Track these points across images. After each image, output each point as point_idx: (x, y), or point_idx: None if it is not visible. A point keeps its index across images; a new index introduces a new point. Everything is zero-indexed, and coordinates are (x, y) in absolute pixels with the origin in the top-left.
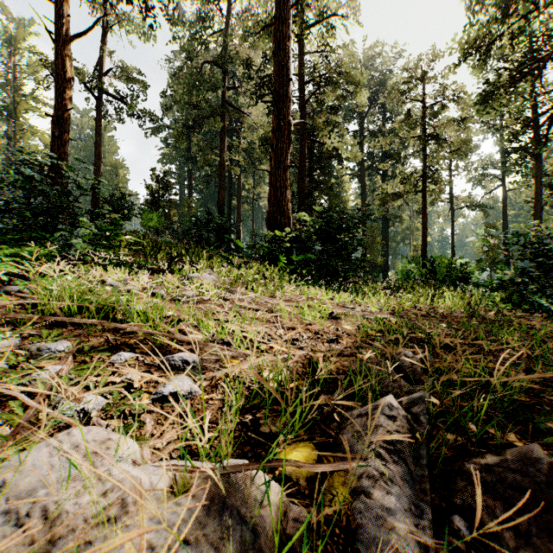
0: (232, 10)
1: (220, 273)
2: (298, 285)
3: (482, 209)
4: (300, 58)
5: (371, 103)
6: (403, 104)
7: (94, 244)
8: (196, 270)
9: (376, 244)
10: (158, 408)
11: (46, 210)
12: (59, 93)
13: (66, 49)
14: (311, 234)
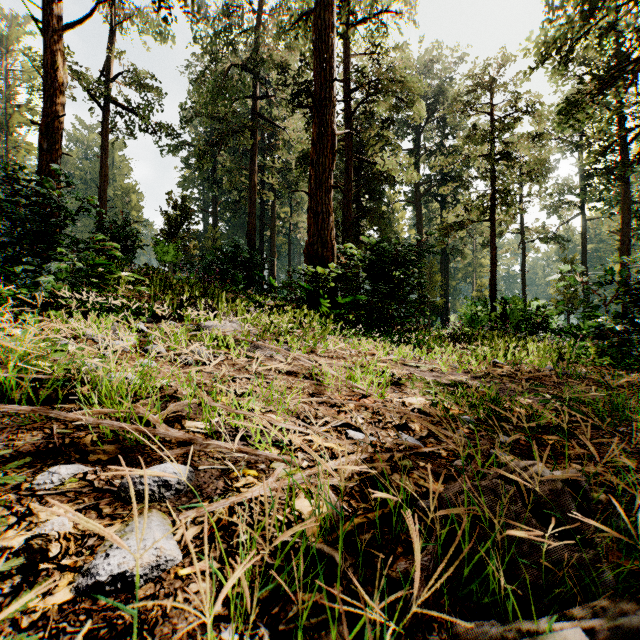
0: (264, 5)
1: (244, 321)
2: (344, 334)
3: (558, 242)
4: (345, 60)
5: (429, 117)
6: (468, 117)
7: (76, 282)
8: (214, 317)
9: (434, 282)
10: (80, 617)
11: (18, 238)
12: (48, 96)
13: (57, 42)
14: (360, 271)
